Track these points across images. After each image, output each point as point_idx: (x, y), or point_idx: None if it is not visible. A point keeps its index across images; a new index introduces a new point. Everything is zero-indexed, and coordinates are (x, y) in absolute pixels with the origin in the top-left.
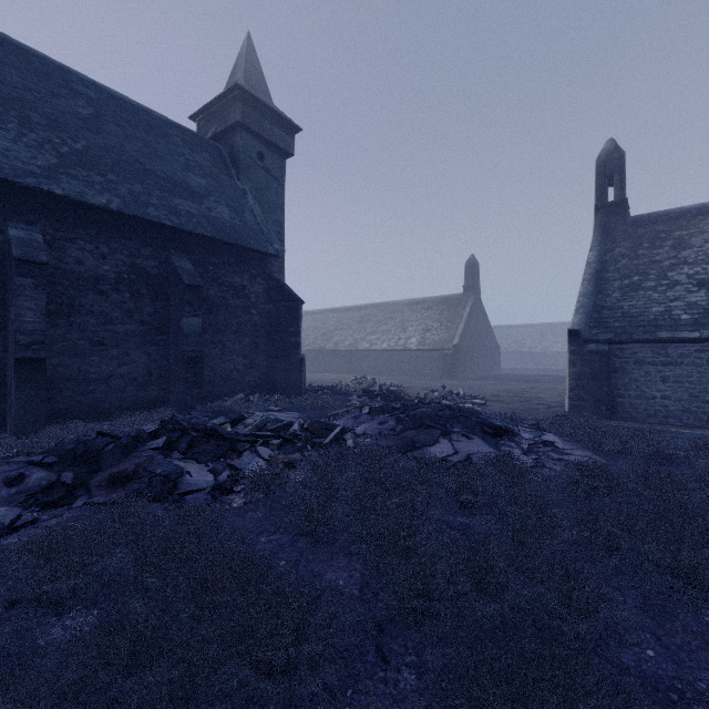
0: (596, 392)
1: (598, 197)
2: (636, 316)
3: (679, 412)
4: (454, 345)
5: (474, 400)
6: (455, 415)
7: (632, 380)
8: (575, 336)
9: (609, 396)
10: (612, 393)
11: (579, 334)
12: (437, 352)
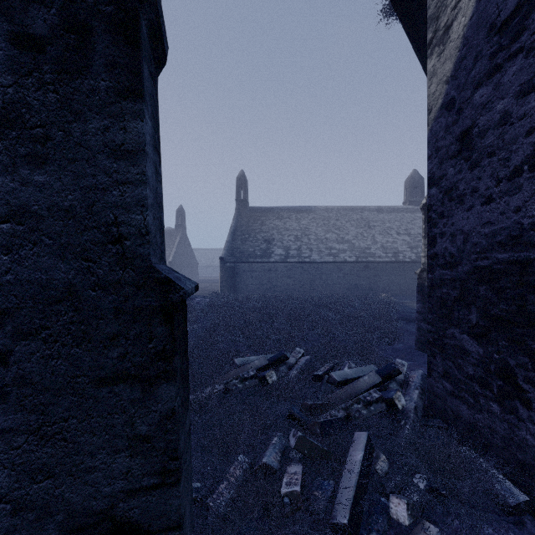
0: (230, 283)
1: (237, 195)
2: (244, 252)
3: (256, 289)
4: (170, 261)
5: None
6: None
7: (242, 278)
8: (222, 260)
9: (235, 284)
10: (235, 283)
11: (224, 259)
12: None
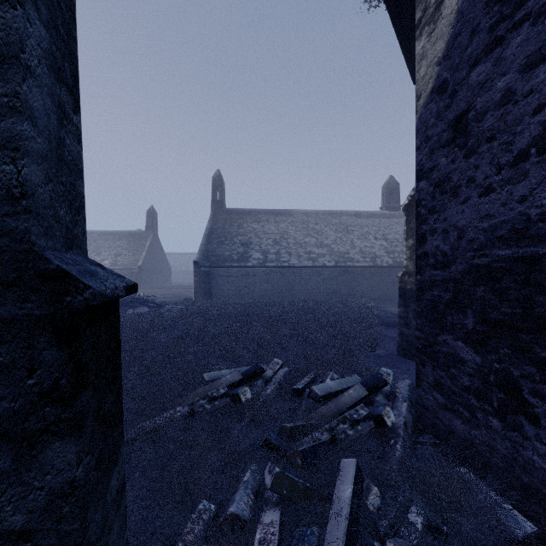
0: (204, 289)
1: (213, 196)
2: (220, 256)
3: (233, 295)
4: (139, 266)
5: (149, 297)
6: (136, 300)
7: (218, 283)
8: (196, 264)
9: (210, 290)
10: (211, 289)
11: (198, 263)
12: (126, 271)
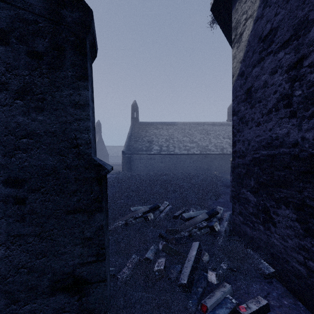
0: (128, 166)
1: (132, 115)
2: (136, 148)
3: (143, 170)
4: None
5: None
6: None
7: (135, 163)
8: (123, 152)
9: (130, 167)
10: (131, 166)
11: (124, 152)
12: None
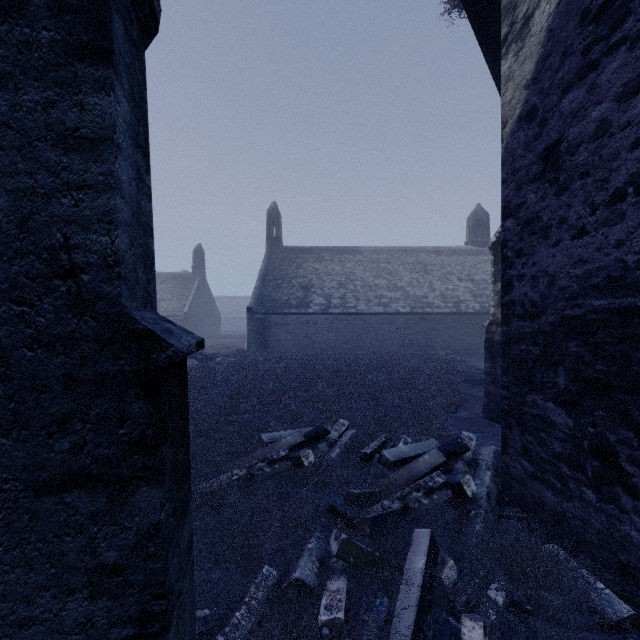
0: (259, 339)
1: (268, 232)
2: (277, 301)
3: (291, 346)
4: (185, 312)
5: None
6: None
7: (274, 332)
8: (250, 310)
9: (265, 340)
10: (266, 339)
11: (252, 309)
12: (170, 318)
